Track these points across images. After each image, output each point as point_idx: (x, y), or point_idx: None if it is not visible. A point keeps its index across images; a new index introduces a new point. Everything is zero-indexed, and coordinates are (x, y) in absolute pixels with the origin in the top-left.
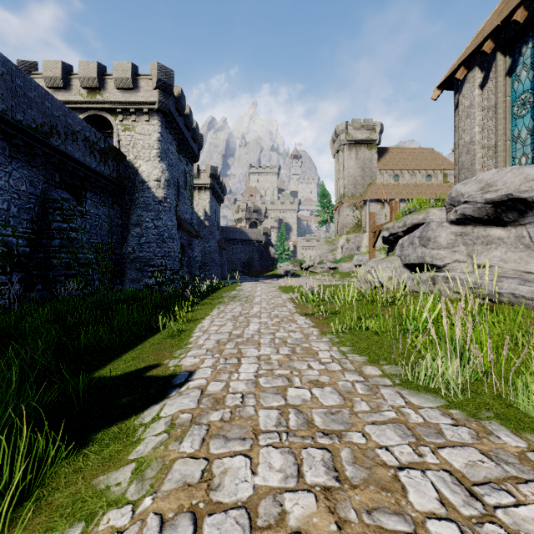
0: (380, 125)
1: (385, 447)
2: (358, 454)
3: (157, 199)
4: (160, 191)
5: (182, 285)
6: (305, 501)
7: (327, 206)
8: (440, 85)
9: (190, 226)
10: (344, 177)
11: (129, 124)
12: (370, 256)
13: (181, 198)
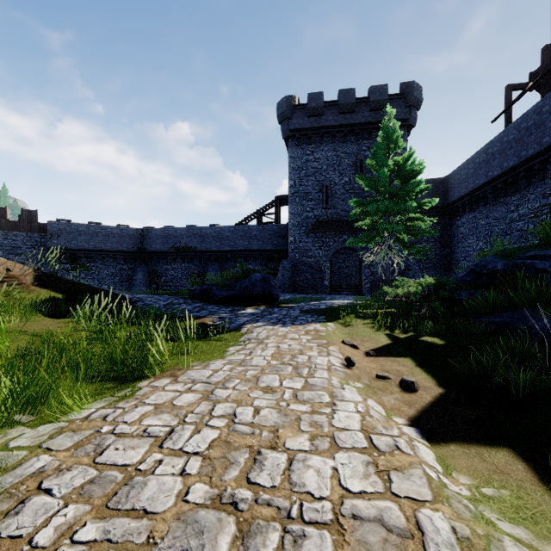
0: None
1: (182, 473)
2: (220, 470)
3: None
4: None
5: None
6: (293, 443)
7: None
8: None
9: None
10: None
11: None
12: None
13: None
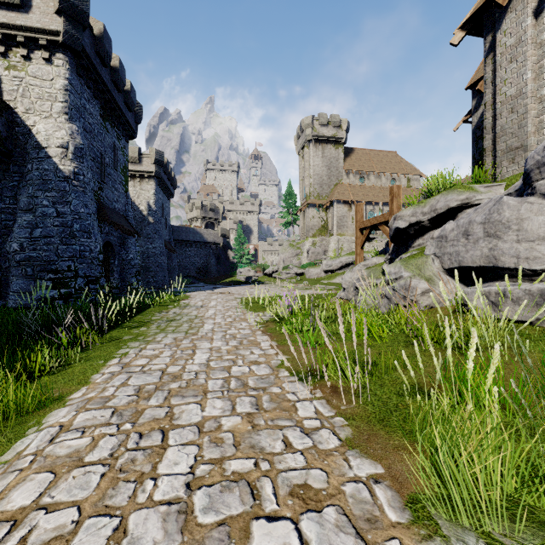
0: (346, 122)
1: None
2: None
3: (61, 174)
4: (67, 163)
5: (104, 298)
6: None
7: (291, 207)
8: (466, 23)
9: (122, 219)
10: (309, 175)
11: (17, 61)
12: (357, 259)
13: (108, 180)
